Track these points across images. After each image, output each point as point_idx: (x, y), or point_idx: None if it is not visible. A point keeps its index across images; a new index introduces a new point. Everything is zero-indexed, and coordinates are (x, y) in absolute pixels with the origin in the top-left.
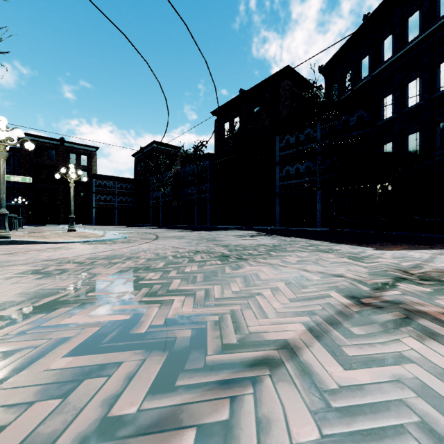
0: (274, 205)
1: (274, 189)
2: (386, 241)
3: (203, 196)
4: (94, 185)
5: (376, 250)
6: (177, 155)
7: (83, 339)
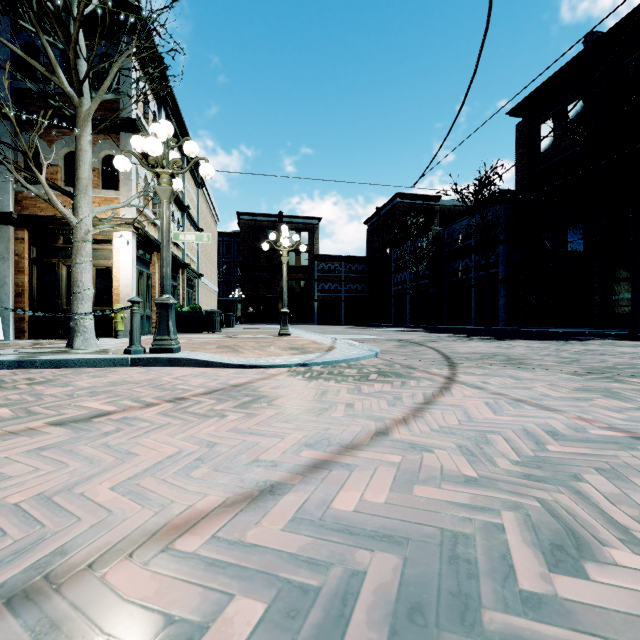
0: None
1: None
2: None
3: (490, 273)
4: (315, 270)
5: None
6: (433, 211)
7: None
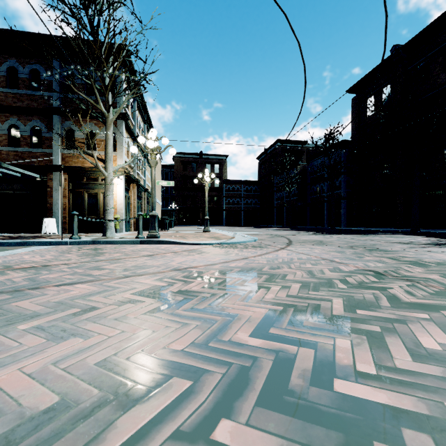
0: None
1: None
2: None
3: (336, 193)
4: (224, 190)
5: None
6: (302, 151)
7: None
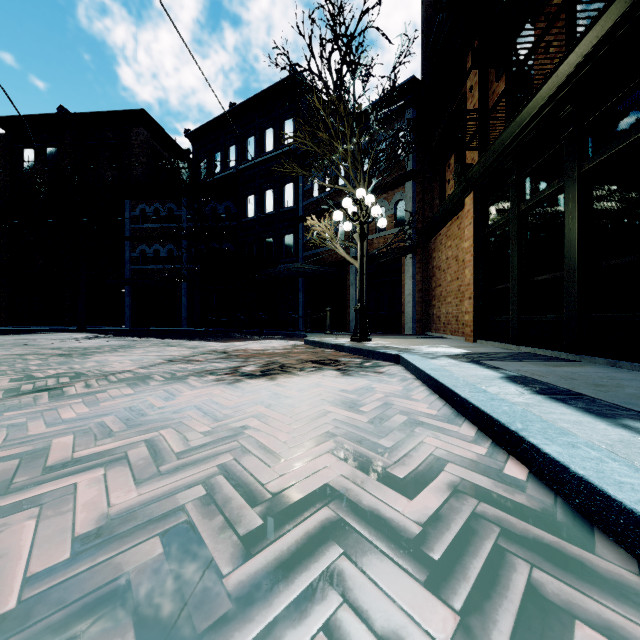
0: (122, 295)
1: (122, 273)
2: (235, 337)
3: None
4: None
5: (216, 343)
6: None
7: (8, 381)
